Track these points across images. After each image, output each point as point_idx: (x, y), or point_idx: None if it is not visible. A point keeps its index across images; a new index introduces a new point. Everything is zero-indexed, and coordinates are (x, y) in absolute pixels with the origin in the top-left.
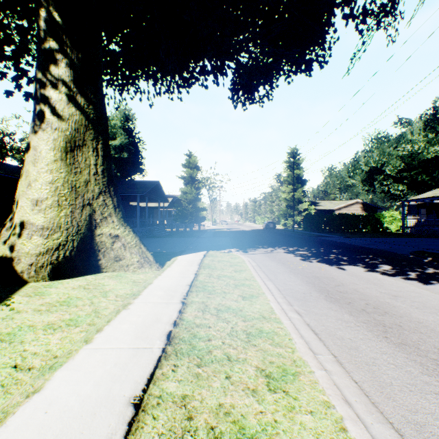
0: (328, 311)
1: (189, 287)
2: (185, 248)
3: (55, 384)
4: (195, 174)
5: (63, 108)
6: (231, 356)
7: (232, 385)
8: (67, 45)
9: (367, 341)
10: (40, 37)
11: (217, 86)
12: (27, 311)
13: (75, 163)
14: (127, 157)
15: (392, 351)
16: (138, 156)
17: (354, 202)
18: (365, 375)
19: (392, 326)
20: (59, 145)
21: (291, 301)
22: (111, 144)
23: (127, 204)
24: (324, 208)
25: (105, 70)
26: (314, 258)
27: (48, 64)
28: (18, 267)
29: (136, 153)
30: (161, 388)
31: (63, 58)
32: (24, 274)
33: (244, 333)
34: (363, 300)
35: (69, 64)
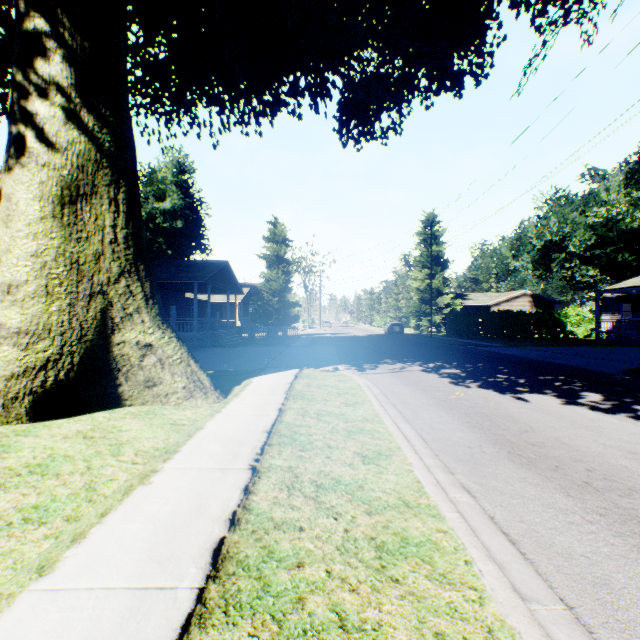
0: (523, 487)
1: (267, 435)
2: (266, 364)
3: None
4: (284, 252)
5: (57, 130)
6: (347, 615)
7: None
8: (64, 25)
9: (622, 562)
10: (18, 11)
11: (316, 113)
12: None
13: (78, 223)
14: (182, 227)
15: None
16: (199, 225)
17: (520, 293)
18: None
19: None
20: (49, 191)
21: (450, 464)
22: (158, 207)
23: (181, 296)
24: (475, 303)
25: (143, 88)
26: (472, 380)
27: (32, 57)
28: None
29: (196, 222)
30: None
31: (57, 47)
32: None
33: (371, 546)
34: (580, 461)
35: (68, 58)
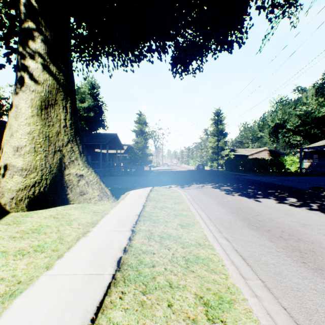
0: (252, 238)
1: (138, 216)
2: (136, 184)
3: (11, 313)
4: (144, 128)
5: (39, 74)
6: (172, 282)
7: (173, 315)
8: (42, 25)
9: (288, 266)
10: (20, 18)
11: (160, 61)
12: (3, 237)
13: (49, 118)
14: (93, 116)
15: (311, 276)
16: (102, 115)
17: (263, 149)
18: (292, 301)
19: (306, 251)
20: (35, 103)
21: (221, 229)
22: (81, 106)
23: (93, 150)
24: (240, 154)
25: (75, 49)
26: (235, 192)
27: (27, 40)
28: (2, 200)
29: (100, 113)
30: (108, 318)
31: (39, 35)
32: (6, 205)
33: (183, 259)
34: (279, 227)
35: (44, 40)
